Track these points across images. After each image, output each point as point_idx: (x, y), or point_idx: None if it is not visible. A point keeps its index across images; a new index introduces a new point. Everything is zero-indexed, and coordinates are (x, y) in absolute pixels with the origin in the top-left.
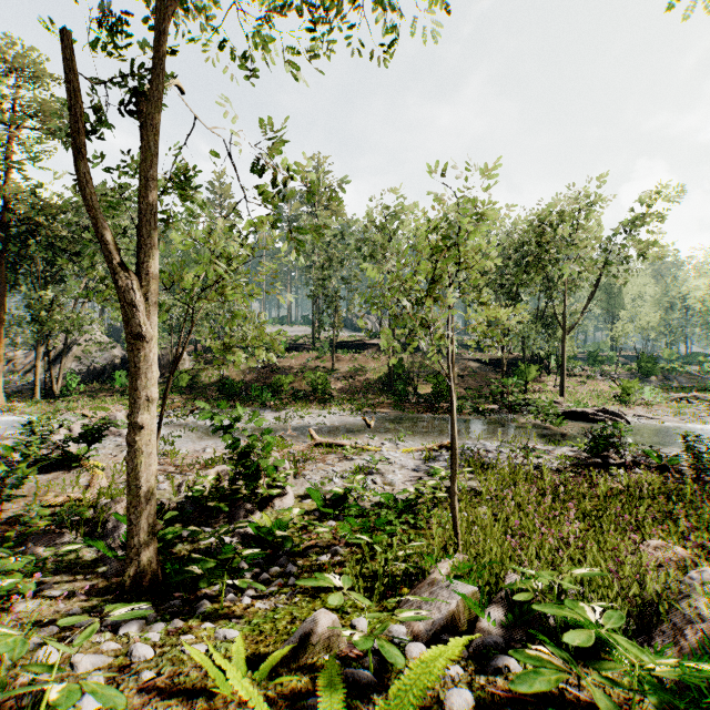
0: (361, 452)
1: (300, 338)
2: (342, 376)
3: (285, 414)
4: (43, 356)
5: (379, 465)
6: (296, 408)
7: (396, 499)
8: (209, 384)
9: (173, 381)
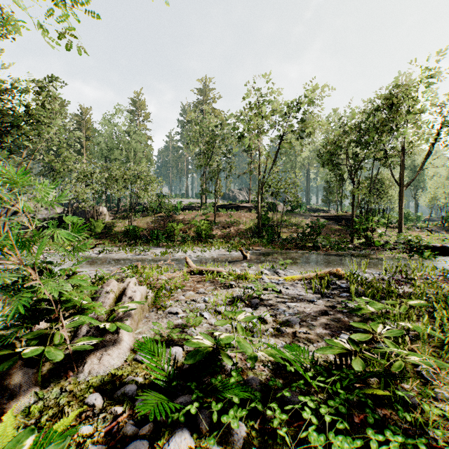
0: (239, 279)
1: (192, 204)
2: (221, 226)
3: (172, 250)
4: (5, 213)
5: (263, 294)
6: (182, 246)
7: (316, 362)
8: (120, 232)
9: (91, 228)
